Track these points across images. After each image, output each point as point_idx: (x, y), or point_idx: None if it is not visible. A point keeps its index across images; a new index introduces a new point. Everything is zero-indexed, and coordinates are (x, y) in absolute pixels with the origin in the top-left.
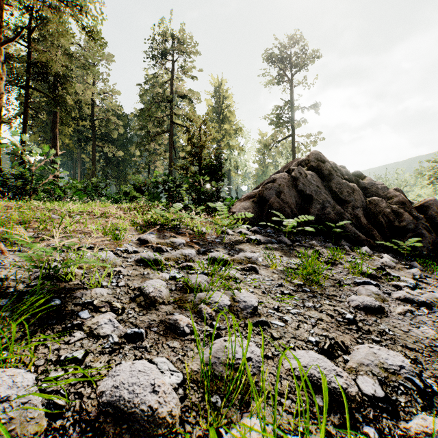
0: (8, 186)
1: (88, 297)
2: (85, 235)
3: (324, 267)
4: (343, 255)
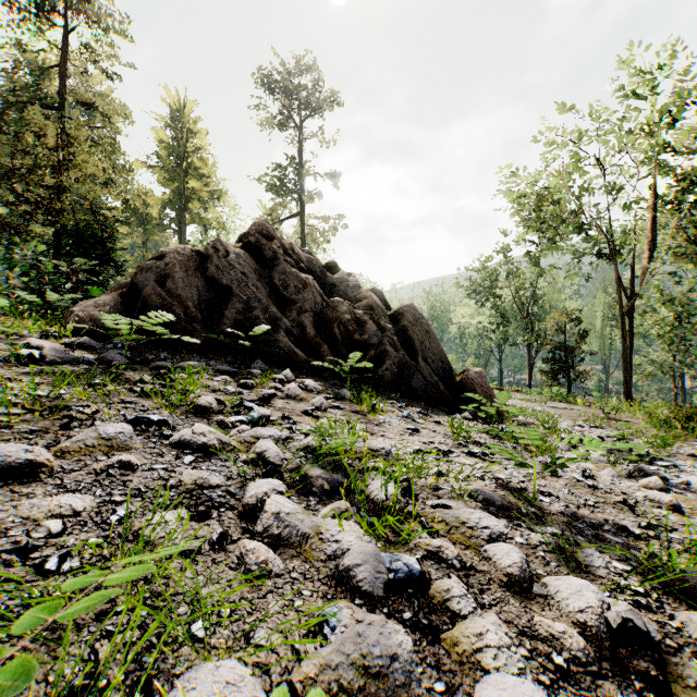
0: None
1: None
2: None
3: (113, 400)
4: (225, 382)
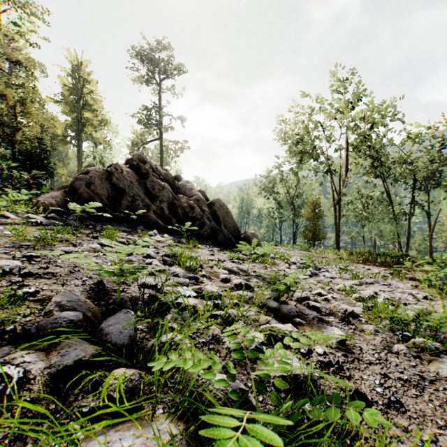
0: None
1: None
2: None
3: (84, 239)
4: (126, 235)
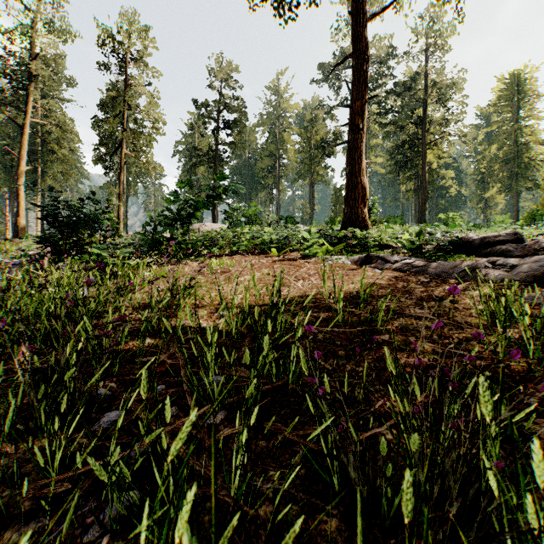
0: None
1: None
2: None
3: None
4: None
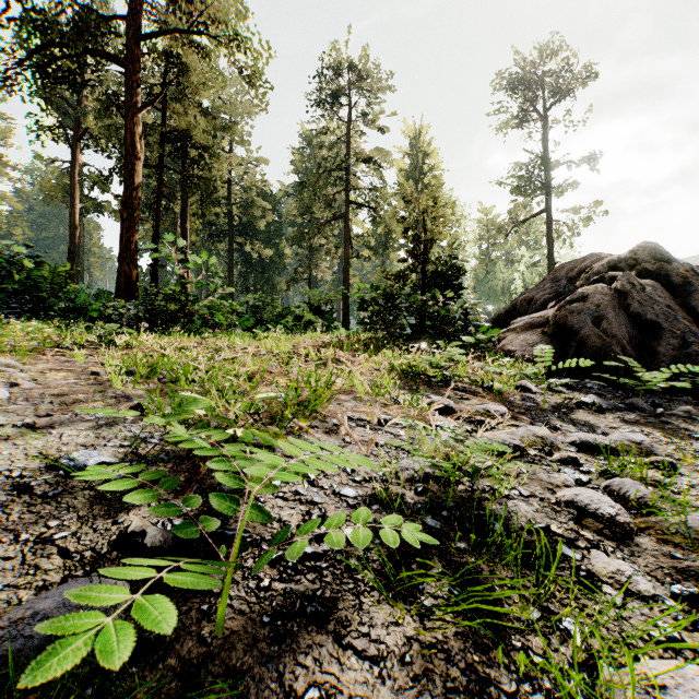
0: (155, 311)
1: (522, 517)
2: (347, 395)
3: None
4: None
